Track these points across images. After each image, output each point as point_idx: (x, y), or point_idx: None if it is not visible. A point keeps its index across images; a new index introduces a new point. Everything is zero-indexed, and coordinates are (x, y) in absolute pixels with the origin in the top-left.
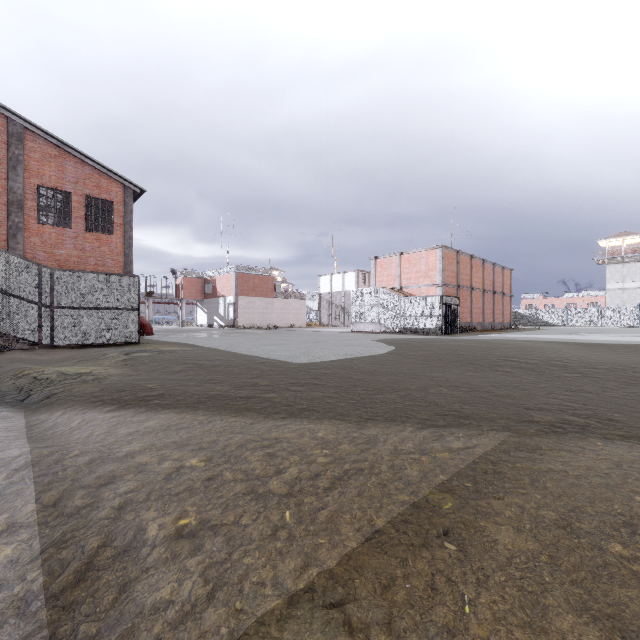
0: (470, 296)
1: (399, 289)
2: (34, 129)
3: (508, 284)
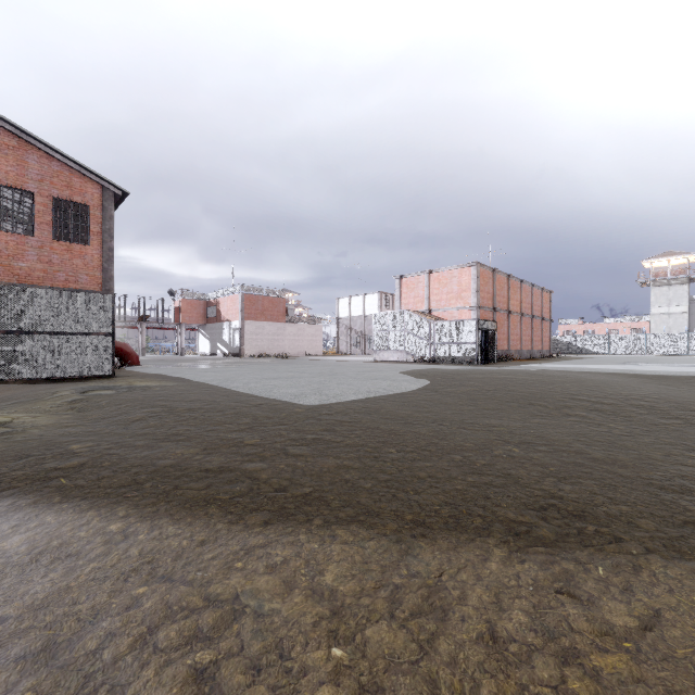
0: (507, 321)
1: (428, 312)
2: None
3: (547, 308)
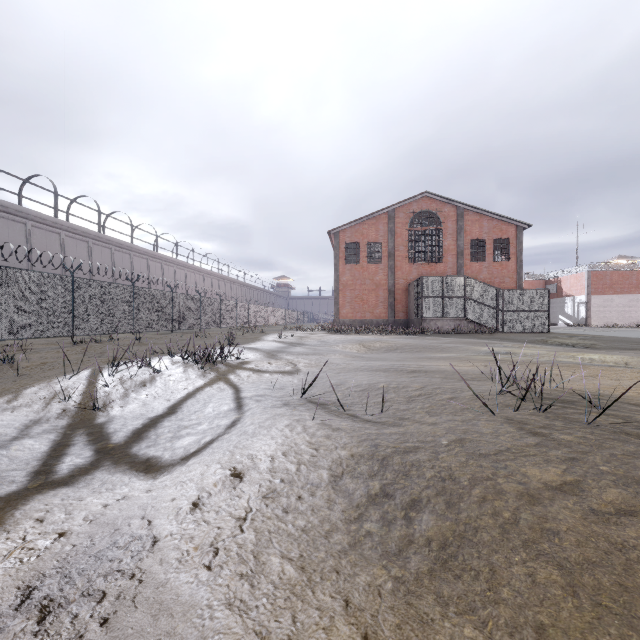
0: None
1: None
2: (468, 208)
3: None
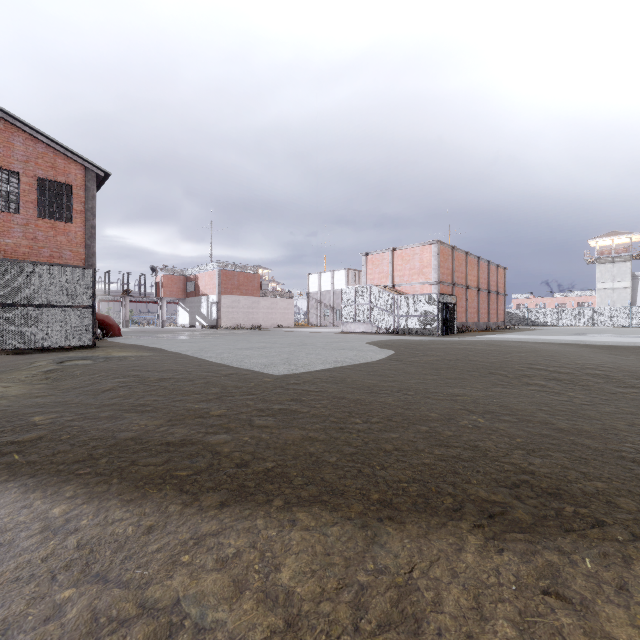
0: (465, 295)
1: (392, 287)
2: None
3: (502, 283)
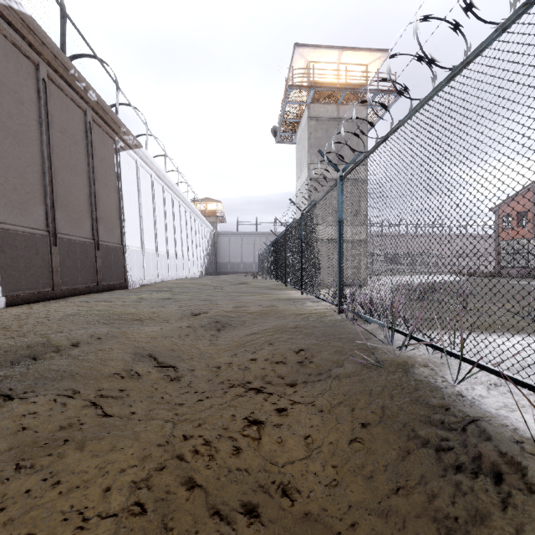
0: None
1: None
2: None
3: None
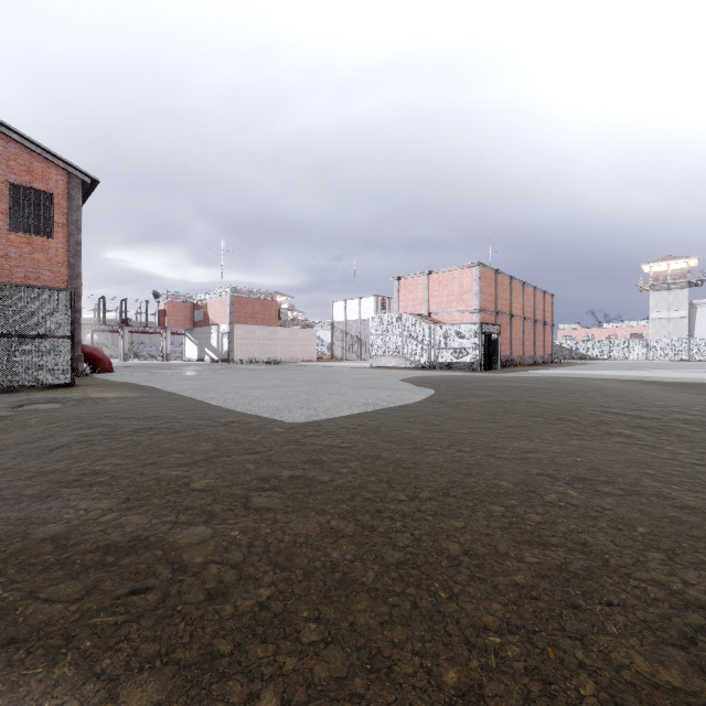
0: (510, 324)
1: (427, 316)
2: None
3: (549, 311)
